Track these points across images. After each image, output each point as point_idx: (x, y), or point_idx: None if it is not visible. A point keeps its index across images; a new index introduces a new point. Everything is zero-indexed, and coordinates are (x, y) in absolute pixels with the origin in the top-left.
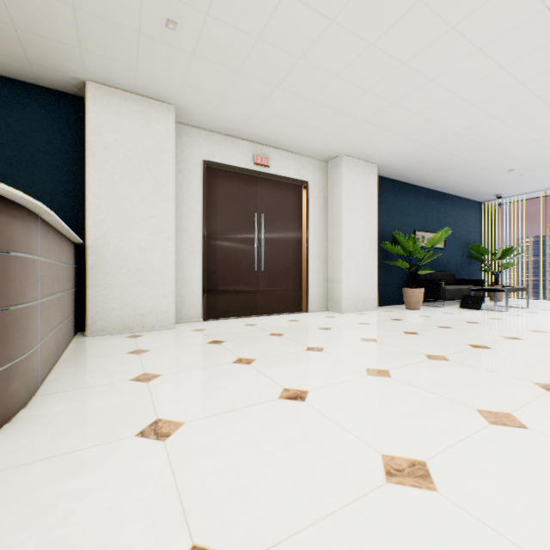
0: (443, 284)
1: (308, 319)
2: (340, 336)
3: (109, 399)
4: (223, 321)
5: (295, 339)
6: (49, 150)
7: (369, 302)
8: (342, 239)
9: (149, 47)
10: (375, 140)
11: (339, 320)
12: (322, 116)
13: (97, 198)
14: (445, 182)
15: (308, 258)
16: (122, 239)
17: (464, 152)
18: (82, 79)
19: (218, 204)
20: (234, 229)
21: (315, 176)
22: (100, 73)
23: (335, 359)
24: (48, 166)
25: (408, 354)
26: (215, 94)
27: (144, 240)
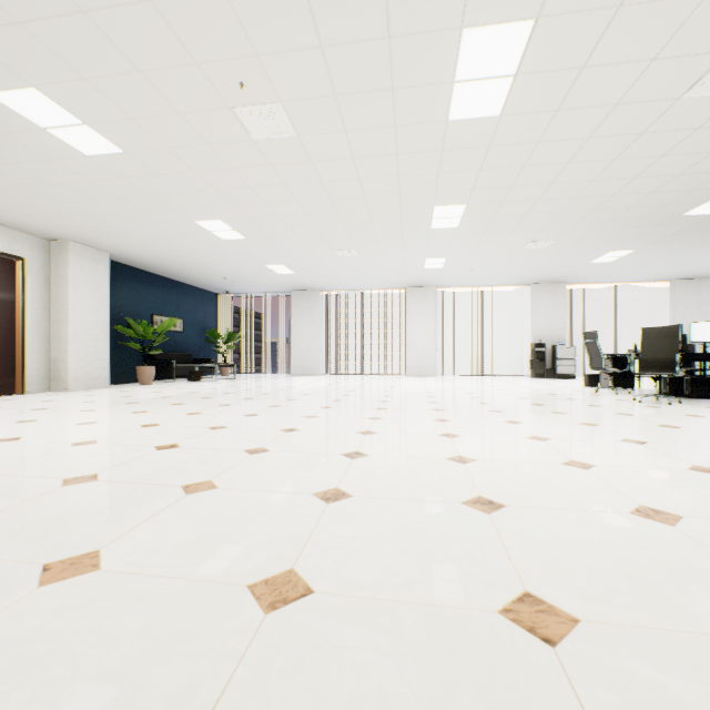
0: (175, 363)
1: (28, 398)
2: (65, 403)
3: None
4: None
5: (17, 408)
6: None
7: (102, 381)
8: (69, 321)
9: None
10: (105, 239)
11: (65, 396)
12: (46, 215)
13: None
14: (181, 276)
15: (25, 337)
16: None
17: (185, 262)
18: None
19: None
20: None
21: (35, 253)
22: None
23: (58, 410)
24: None
25: (116, 404)
26: None
27: None
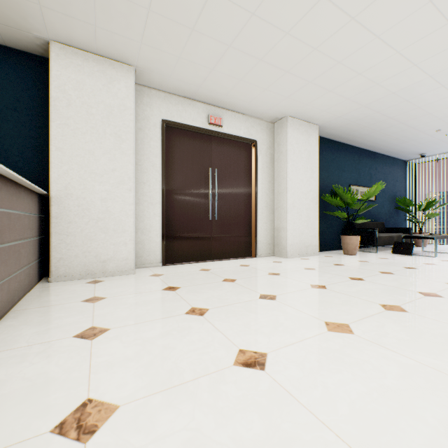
0: (376, 232)
1: (258, 264)
2: (290, 282)
3: (41, 364)
4: (180, 266)
5: (247, 285)
6: (16, 107)
7: (311, 248)
8: (287, 191)
9: (105, 2)
10: (319, 101)
11: (286, 266)
12: (271, 77)
13: (60, 151)
14: (377, 142)
15: (256, 208)
16: (84, 190)
17: (398, 113)
18: (46, 39)
19: (176, 159)
20: (190, 182)
21: (263, 136)
22: (62, 32)
23: (290, 310)
24: (16, 122)
25: (362, 303)
26: (171, 54)
27: (106, 191)
